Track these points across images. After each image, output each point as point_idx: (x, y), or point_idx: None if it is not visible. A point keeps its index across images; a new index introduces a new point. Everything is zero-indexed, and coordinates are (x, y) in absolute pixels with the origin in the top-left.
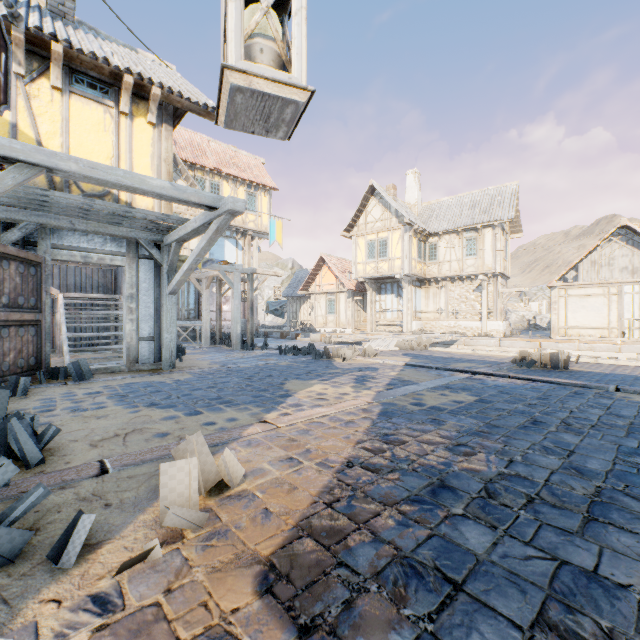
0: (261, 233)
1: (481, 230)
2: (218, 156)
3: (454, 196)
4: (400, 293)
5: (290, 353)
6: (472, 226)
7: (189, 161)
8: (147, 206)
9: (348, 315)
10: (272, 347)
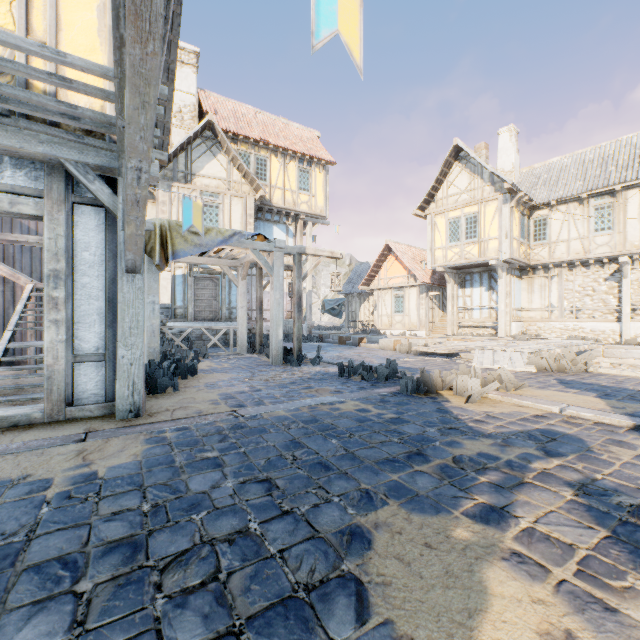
0: (315, 217)
1: (621, 193)
2: (265, 128)
3: (570, 154)
4: (492, 285)
5: (356, 375)
6: (606, 188)
7: (230, 131)
8: (90, 104)
9: (420, 314)
10: (328, 360)
